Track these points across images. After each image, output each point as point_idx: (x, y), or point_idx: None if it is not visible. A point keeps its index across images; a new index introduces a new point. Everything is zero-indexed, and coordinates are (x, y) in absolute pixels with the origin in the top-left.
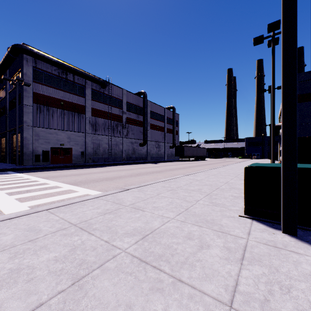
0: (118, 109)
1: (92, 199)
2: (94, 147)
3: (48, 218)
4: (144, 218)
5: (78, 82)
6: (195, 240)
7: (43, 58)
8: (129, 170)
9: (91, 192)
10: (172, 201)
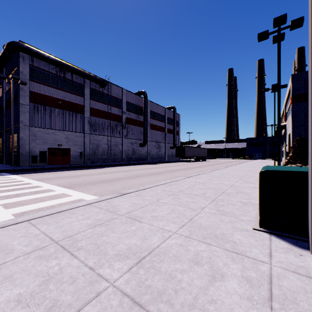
0: (117, 108)
1: (84, 206)
2: (92, 147)
3: (27, 233)
4: (141, 232)
5: (77, 81)
6: (204, 265)
7: (40, 56)
8: (129, 172)
9: (85, 197)
10: (173, 209)
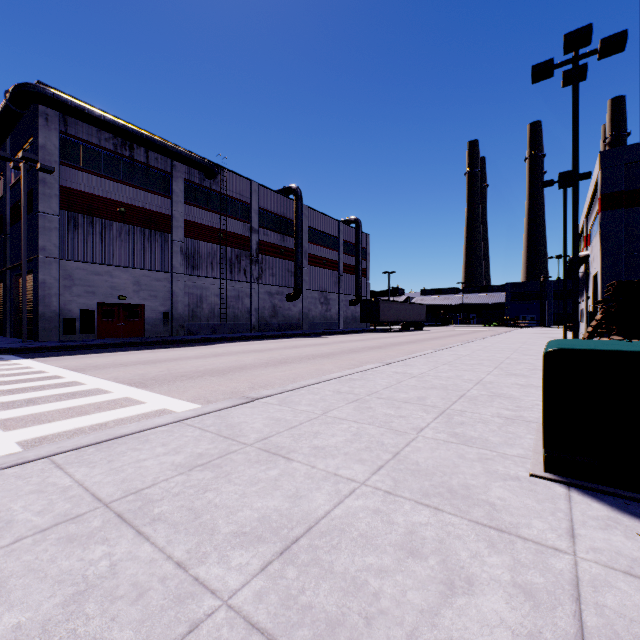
0: (241, 222)
1: (168, 425)
2: (190, 303)
3: (44, 484)
4: (290, 482)
5: (158, 165)
6: (428, 558)
7: (81, 114)
8: (264, 353)
9: (173, 405)
10: (359, 431)
